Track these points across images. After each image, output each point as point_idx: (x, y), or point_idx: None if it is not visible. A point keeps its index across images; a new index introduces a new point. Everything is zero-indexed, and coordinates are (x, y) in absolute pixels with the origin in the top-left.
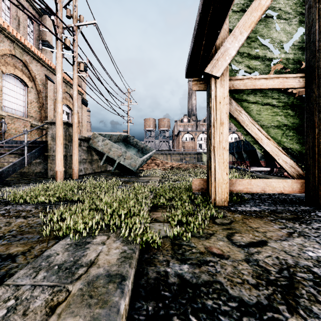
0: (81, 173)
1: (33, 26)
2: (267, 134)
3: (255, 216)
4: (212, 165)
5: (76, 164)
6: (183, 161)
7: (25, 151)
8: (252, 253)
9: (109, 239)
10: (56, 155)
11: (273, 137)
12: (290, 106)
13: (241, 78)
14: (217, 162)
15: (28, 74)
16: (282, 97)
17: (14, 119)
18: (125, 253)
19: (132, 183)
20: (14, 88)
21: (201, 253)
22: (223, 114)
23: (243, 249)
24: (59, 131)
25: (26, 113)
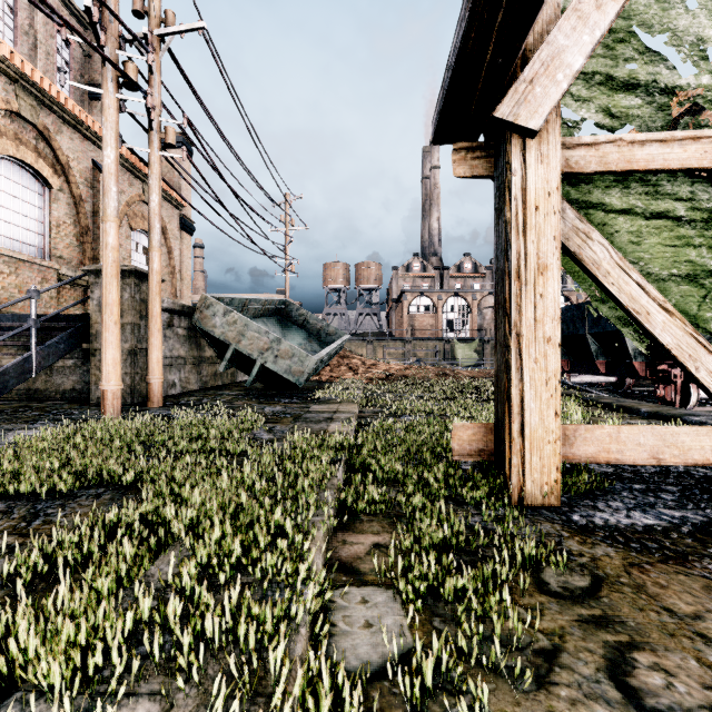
0: (172, 392)
1: (69, 52)
2: (663, 299)
3: (661, 557)
4: (515, 388)
5: (158, 372)
6: (412, 358)
7: (33, 340)
8: None
9: None
10: (102, 352)
11: (677, 307)
12: None
13: (590, 141)
14: (530, 379)
15: (51, 159)
16: (703, 196)
17: (17, 263)
18: None
19: (292, 422)
20: (18, 191)
21: None
22: (547, 240)
23: None
24: (110, 291)
25: (47, 249)
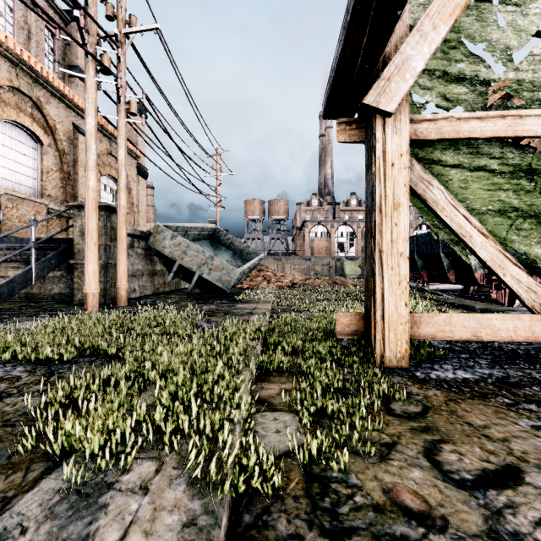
0: (133, 295)
1: (54, 42)
2: (481, 227)
3: (470, 395)
4: (378, 287)
5: (124, 280)
6: (312, 272)
7: (33, 256)
8: (499, 510)
9: (159, 475)
10: (85, 265)
11: (492, 232)
12: (524, 171)
13: (431, 118)
14: (388, 281)
15: (42, 123)
16: (510, 155)
17: (18, 200)
18: (193, 528)
19: (223, 316)
20: (18, 146)
21: (377, 507)
22: (400, 186)
23: (473, 494)
24: (91, 220)
25: (39, 189)
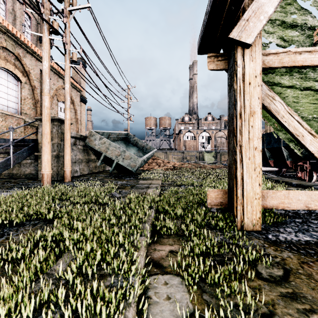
0: (76, 174)
1: (30, 22)
2: (310, 129)
3: (317, 258)
4: (239, 172)
5: (69, 165)
6: (185, 160)
7: (11, 150)
8: None
9: None
10: (42, 156)
11: (316, 133)
12: None
13: (274, 52)
14: (246, 168)
15: (21, 69)
16: None
17: (6, 116)
18: None
19: (130, 188)
20: (6, 83)
21: None
22: (255, 99)
23: None
24: (46, 127)
25: (19, 109)
